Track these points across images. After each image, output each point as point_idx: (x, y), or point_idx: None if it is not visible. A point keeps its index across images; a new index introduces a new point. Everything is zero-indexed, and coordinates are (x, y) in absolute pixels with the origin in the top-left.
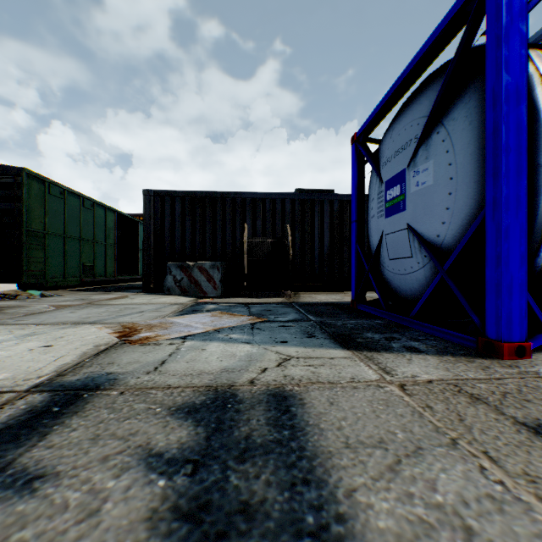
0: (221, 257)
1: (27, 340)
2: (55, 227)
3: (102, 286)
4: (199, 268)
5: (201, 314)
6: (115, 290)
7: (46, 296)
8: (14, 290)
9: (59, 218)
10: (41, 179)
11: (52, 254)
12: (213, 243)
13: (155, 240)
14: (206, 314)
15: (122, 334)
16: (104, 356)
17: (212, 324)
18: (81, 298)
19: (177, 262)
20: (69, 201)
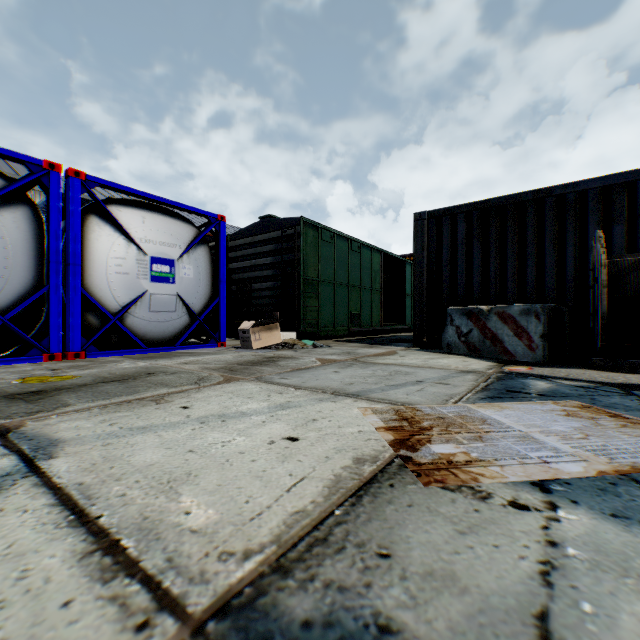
0: (534, 297)
1: (275, 418)
2: (326, 274)
3: (368, 337)
4: (499, 315)
5: (531, 403)
6: (381, 342)
7: (316, 347)
8: (293, 339)
9: (329, 264)
10: (314, 226)
11: (323, 302)
12: (519, 275)
13: (428, 278)
14: (543, 405)
15: (397, 432)
16: (369, 509)
17: (585, 443)
18: (347, 351)
19: (459, 306)
20: (338, 245)
